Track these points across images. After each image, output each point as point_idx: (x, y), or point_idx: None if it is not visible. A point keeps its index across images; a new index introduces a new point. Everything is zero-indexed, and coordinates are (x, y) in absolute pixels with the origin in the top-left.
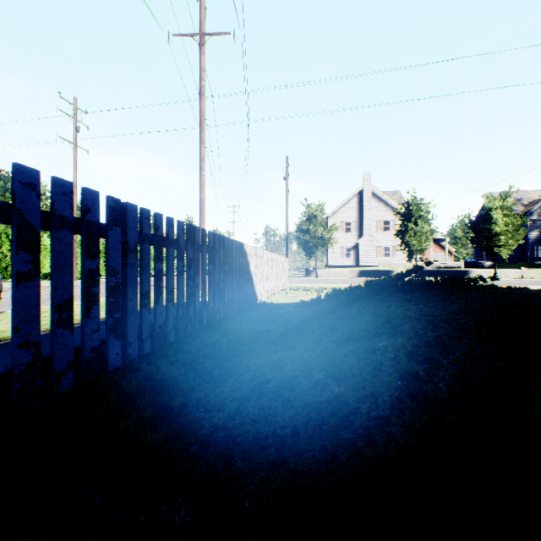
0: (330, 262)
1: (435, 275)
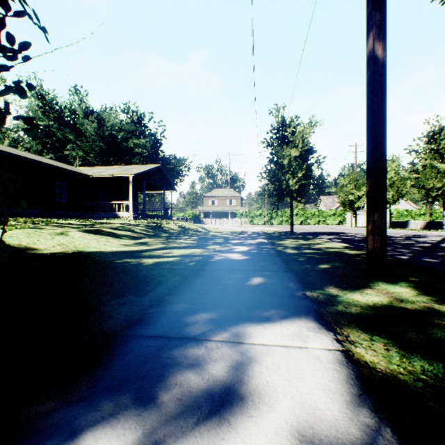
0: None
1: (439, 228)
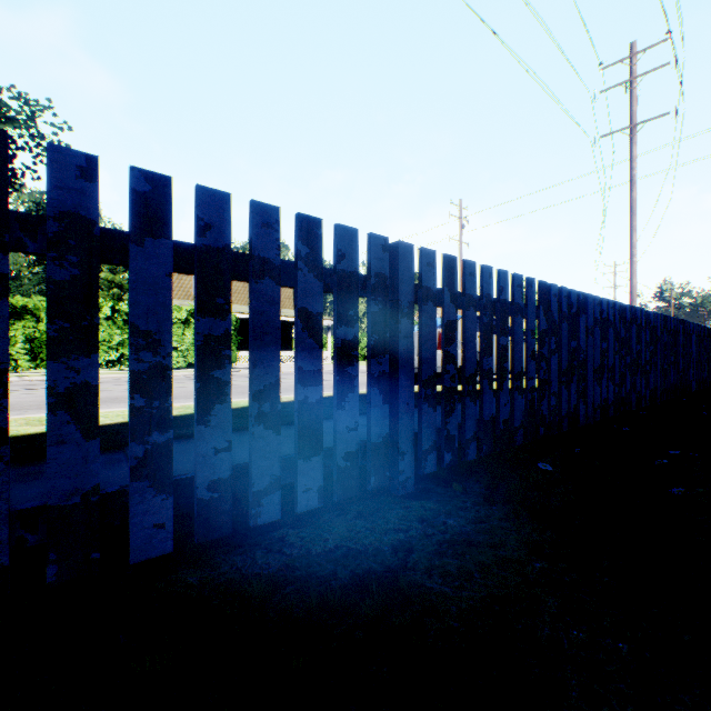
0: None
1: None
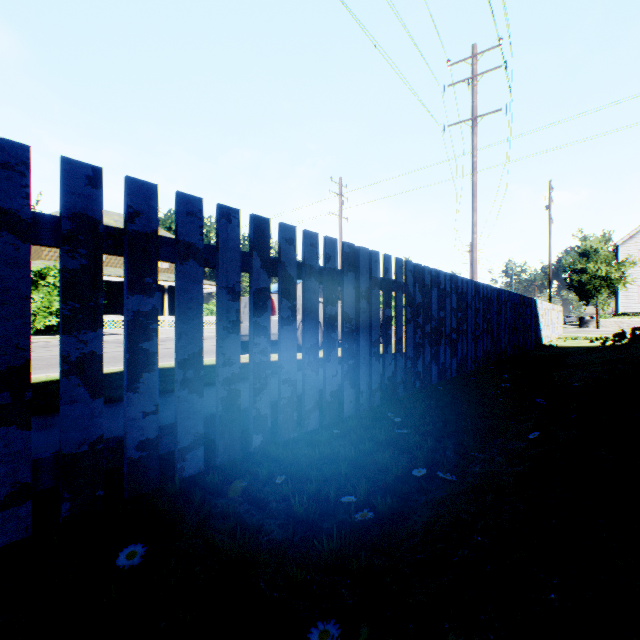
0: (622, 308)
1: None
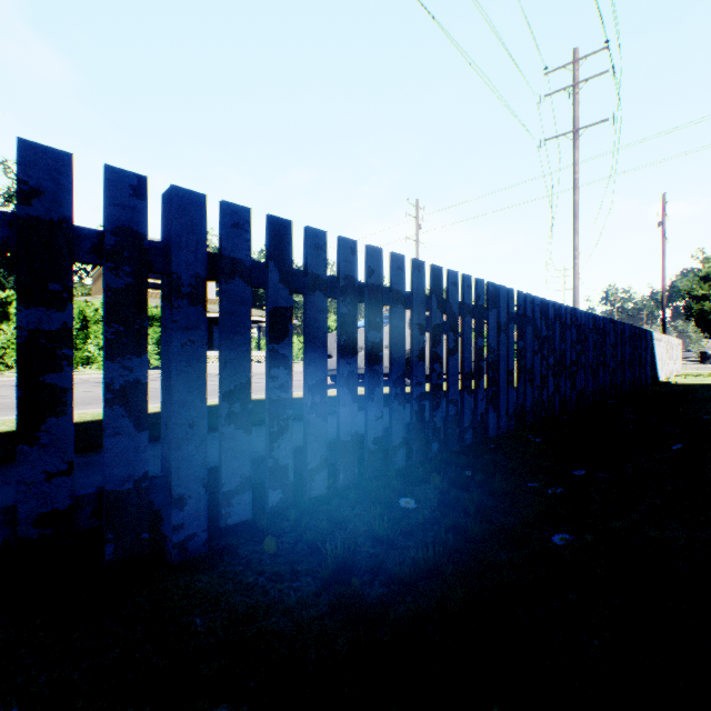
0: None
1: None
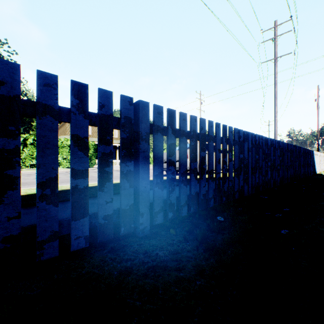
0: None
1: None
